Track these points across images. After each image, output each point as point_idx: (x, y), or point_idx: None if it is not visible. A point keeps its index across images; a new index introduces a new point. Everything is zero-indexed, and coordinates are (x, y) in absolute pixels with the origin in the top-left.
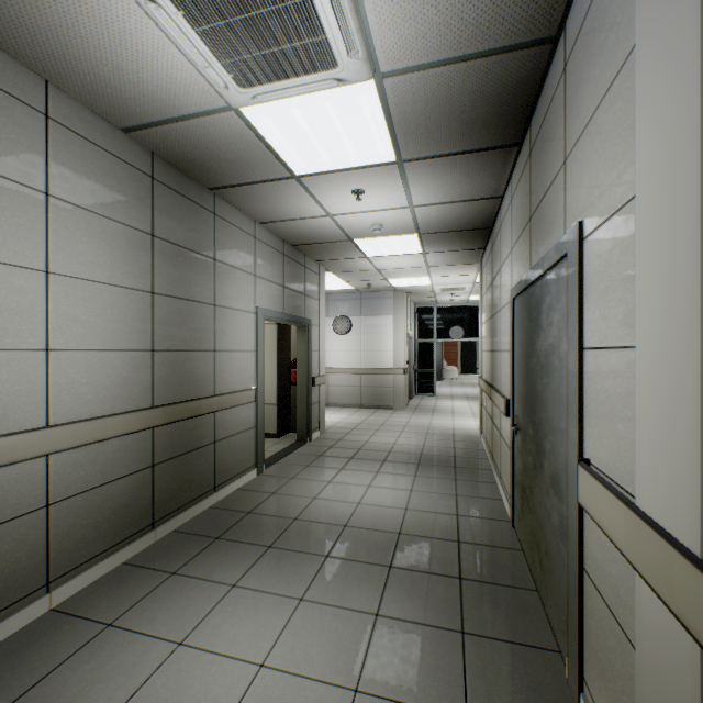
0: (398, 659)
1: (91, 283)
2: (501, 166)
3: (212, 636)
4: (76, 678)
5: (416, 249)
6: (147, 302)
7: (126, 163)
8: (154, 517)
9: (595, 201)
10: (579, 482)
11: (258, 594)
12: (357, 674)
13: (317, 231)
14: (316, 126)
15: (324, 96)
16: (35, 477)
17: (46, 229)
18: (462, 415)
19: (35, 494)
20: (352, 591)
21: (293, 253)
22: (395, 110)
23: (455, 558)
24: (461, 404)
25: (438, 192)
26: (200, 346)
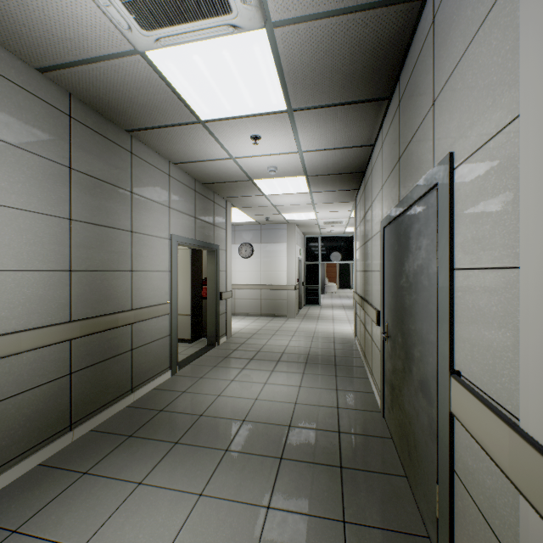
0: None
1: (5, 209)
2: (374, 117)
3: (113, 539)
4: None
5: (304, 189)
6: (65, 227)
7: (43, 100)
8: (71, 420)
9: (467, 132)
10: (452, 393)
11: (161, 491)
12: None
13: (223, 171)
14: (216, 74)
15: (222, 43)
16: None
17: None
18: (341, 322)
19: None
20: (246, 484)
21: (204, 190)
22: (285, 60)
23: (336, 448)
24: (340, 313)
25: (322, 140)
26: (118, 267)
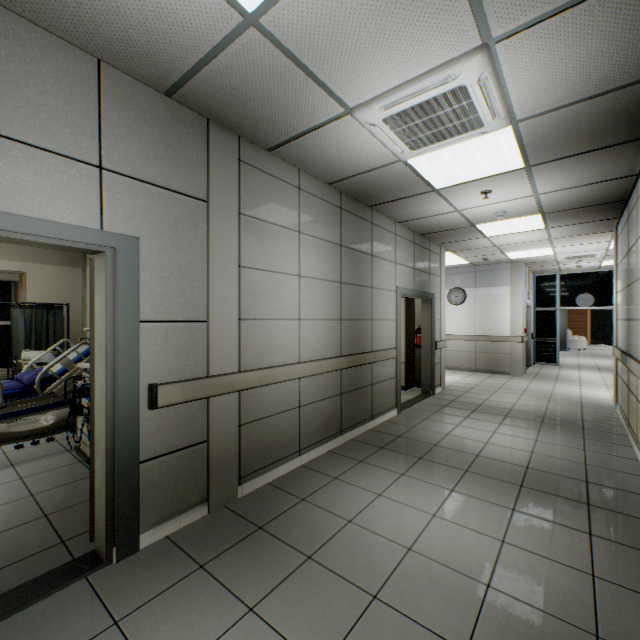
0: (533, 534)
1: (315, 280)
2: (634, 153)
3: (397, 495)
4: (329, 496)
5: (538, 226)
6: (338, 289)
7: (329, 203)
8: (341, 427)
9: None
10: None
11: (420, 482)
12: (502, 534)
13: (444, 222)
14: (459, 159)
15: (469, 141)
16: (295, 389)
17: (299, 252)
18: (592, 385)
19: (295, 399)
20: (490, 493)
21: (420, 240)
22: (526, 137)
23: (582, 491)
24: (591, 375)
25: (564, 181)
26: (364, 316)
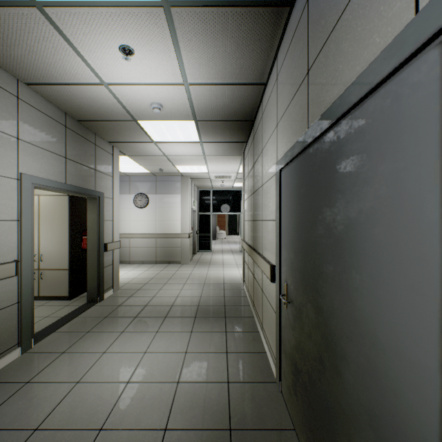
0: None
1: None
2: (270, 38)
3: None
4: None
5: (195, 138)
6: None
7: None
8: None
9: None
10: None
11: None
12: None
13: (98, 104)
14: None
15: None
16: None
17: None
18: (230, 266)
19: None
20: None
21: (80, 128)
22: None
23: None
24: (229, 257)
25: (210, 67)
26: None
